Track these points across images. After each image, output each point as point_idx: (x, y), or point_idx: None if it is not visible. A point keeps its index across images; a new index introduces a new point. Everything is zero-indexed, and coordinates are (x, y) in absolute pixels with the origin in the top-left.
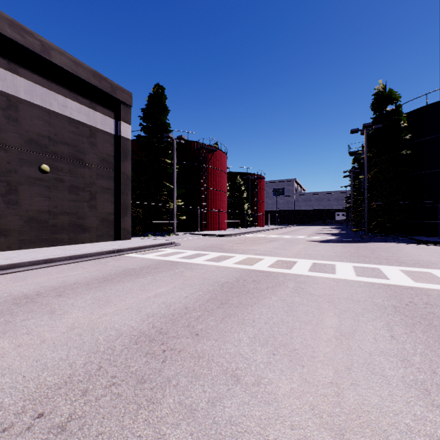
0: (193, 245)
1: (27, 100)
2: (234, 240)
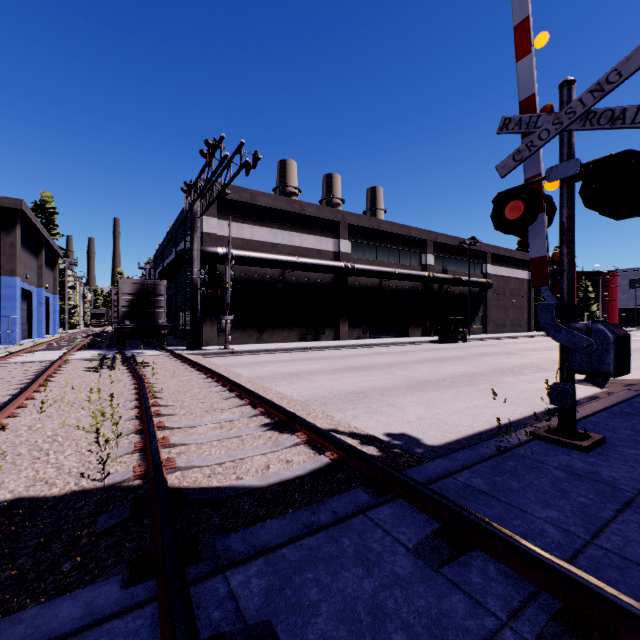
0: None
1: (509, 276)
2: None
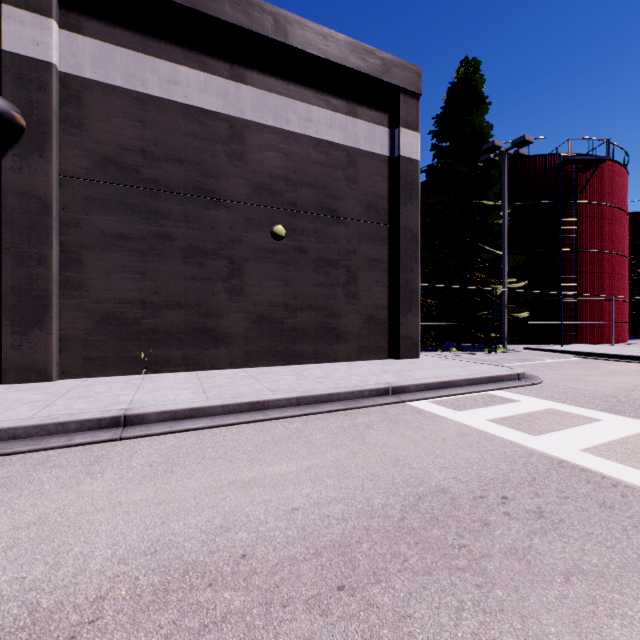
0: (583, 386)
1: (254, 121)
2: None
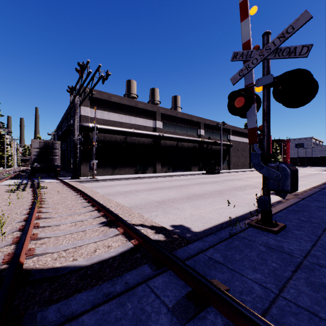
0: None
1: (240, 141)
2: None
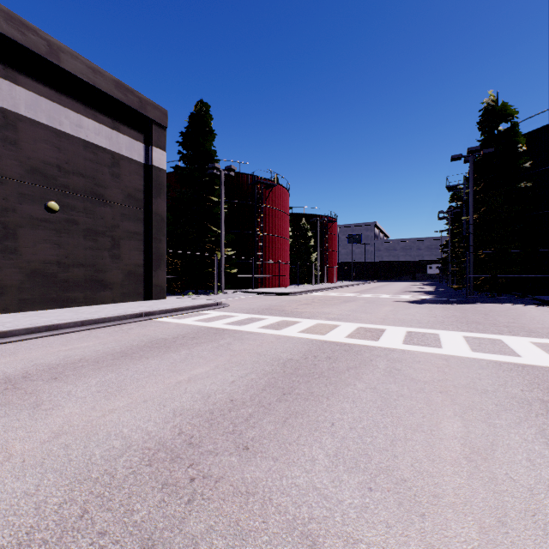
0: (245, 306)
1: (29, 117)
2: (299, 300)
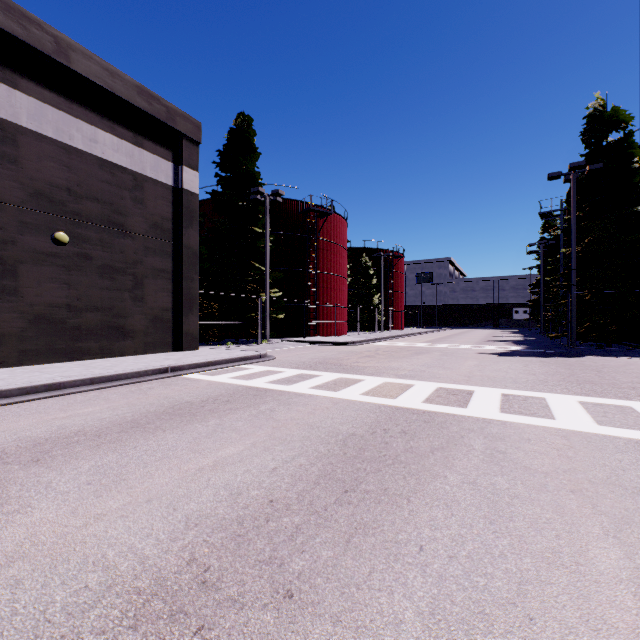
0: (295, 359)
1: (32, 129)
2: (360, 351)
